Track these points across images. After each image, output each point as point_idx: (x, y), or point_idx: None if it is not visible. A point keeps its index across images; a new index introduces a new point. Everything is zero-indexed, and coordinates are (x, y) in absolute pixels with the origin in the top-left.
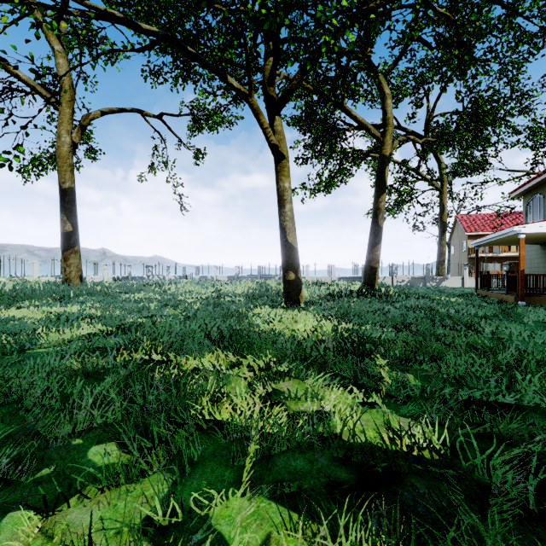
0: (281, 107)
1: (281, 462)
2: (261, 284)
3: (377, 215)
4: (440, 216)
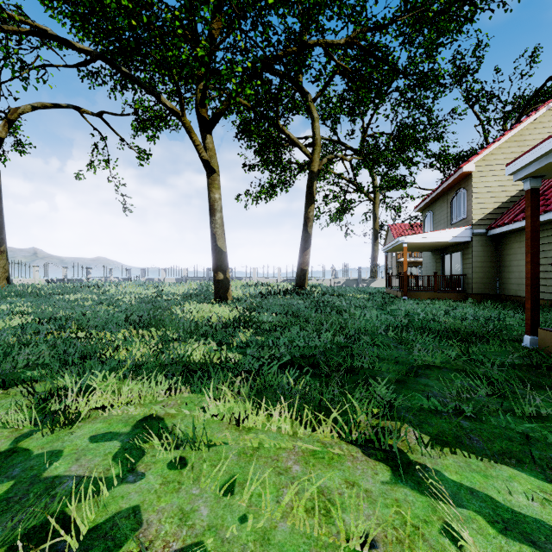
0: (213, 127)
1: (146, 370)
2: (204, 285)
3: (307, 223)
4: (373, 224)
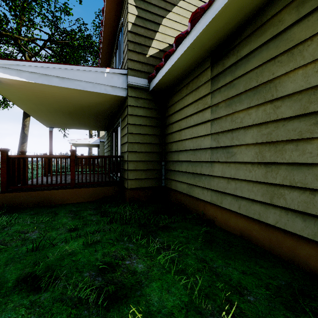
0: None
1: None
2: None
3: (24, 128)
4: (89, 131)
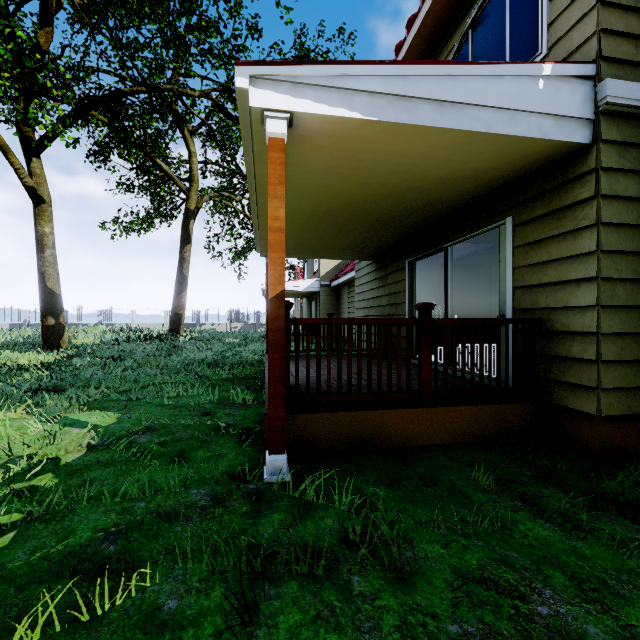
0: (41, 150)
1: None
2: None
3: (182, 264)
4: None
